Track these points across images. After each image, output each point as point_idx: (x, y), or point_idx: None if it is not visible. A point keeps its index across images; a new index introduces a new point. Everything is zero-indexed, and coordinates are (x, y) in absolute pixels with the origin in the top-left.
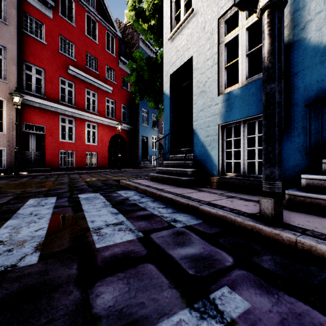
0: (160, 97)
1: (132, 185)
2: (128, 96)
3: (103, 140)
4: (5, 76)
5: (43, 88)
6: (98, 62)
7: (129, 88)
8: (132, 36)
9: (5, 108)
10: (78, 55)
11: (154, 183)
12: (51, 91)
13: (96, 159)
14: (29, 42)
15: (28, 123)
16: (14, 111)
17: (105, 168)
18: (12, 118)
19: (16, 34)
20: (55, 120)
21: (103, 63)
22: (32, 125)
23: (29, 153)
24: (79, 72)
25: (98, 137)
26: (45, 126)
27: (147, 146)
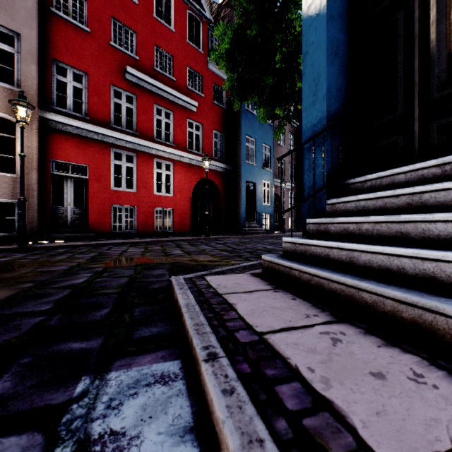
0: (281, 86)
1: (185, 323)
2: (224, 116)
3: (182, 188)
4: (20, 82)
5: (85, 104)
6: (174, 62)
7: (225, 104)
8: (230, 19)
9: (20, 135)
10: (141, 50)
11: (283, 311)
12: (97, 108)
13: (171, 220)
14: (62, 28)
15: (60, 160)
16: (34, 140)
17: (185, 234)
18: (31, 152)
19: (36, 13)
20: (105, 156)
21: (182, 63)
22: (69, 164)
23: (63, 210)
24: (143, 76)
25: (174, 183)
26: (88, 166)
27: (254, 199)
